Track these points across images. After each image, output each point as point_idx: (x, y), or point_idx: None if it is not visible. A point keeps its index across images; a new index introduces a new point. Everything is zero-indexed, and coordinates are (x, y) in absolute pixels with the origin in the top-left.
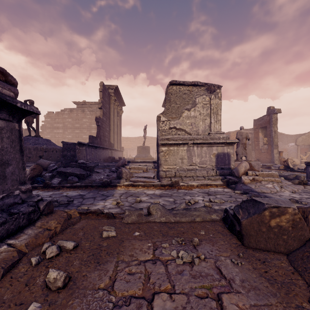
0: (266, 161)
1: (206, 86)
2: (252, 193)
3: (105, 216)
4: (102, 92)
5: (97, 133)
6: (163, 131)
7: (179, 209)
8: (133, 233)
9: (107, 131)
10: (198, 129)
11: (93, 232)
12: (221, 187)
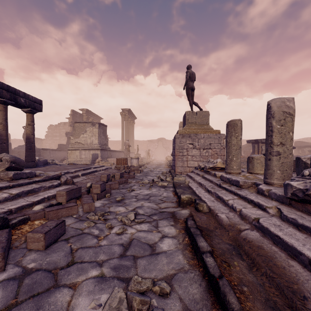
0: None
1: (91, 123)
2: None
3: None
4: (72, 116)
5: (67, 142)
6: (72, 144)
7: None
8: None
9: None
10: (87, 142)
11: None
12: None
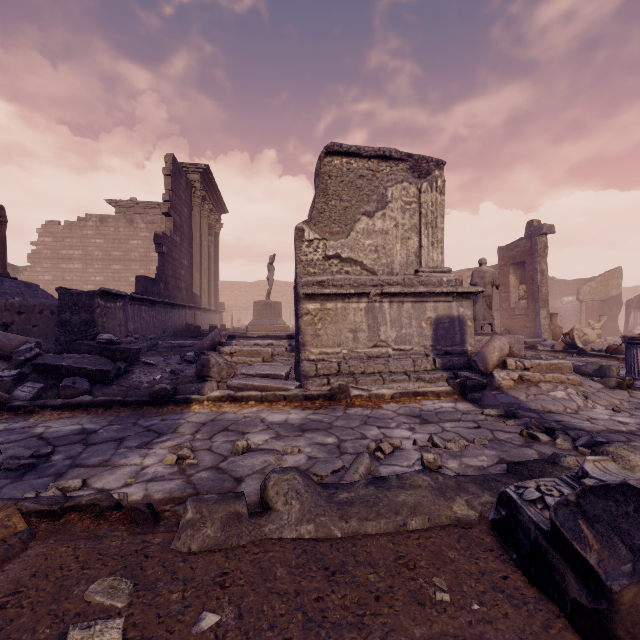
0: (523, 334)
1: (409, 161)
2: (524, 413)
3: (124, 517)
4: (171, 178)
5: (158, 271)
6: (310, 266)
7: (355, 482)
8: (196, 620)
9: (184, 267)
10: (392, 261)
11: (36, 627)
12: (449, 399)
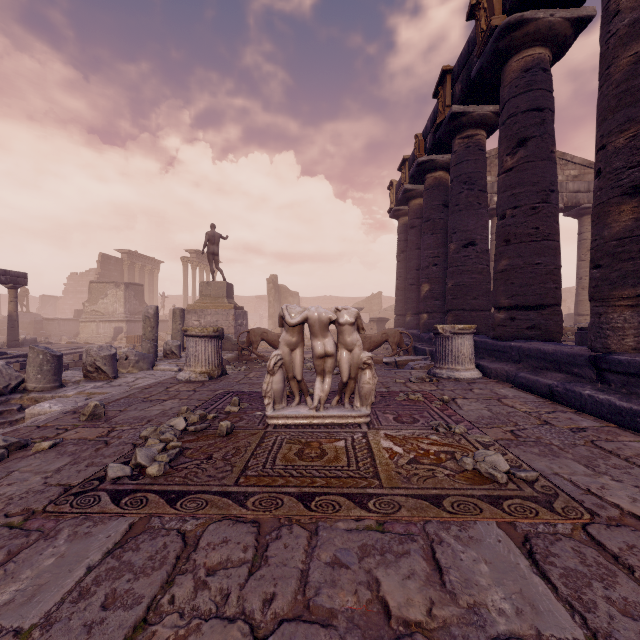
0: None
1: (115, 283)
2: None
3: None
4: (101, 264)
5: None
6: (87, 313)
7: None
8: None
9: None
10: (109, 311)
11: None
12: None
